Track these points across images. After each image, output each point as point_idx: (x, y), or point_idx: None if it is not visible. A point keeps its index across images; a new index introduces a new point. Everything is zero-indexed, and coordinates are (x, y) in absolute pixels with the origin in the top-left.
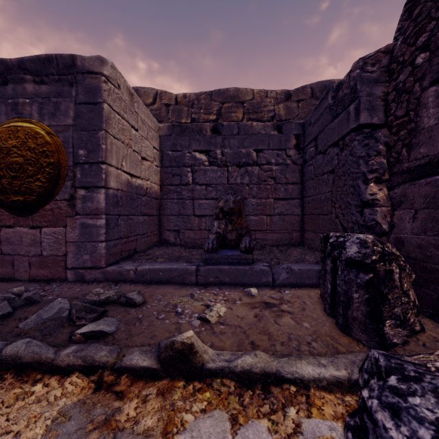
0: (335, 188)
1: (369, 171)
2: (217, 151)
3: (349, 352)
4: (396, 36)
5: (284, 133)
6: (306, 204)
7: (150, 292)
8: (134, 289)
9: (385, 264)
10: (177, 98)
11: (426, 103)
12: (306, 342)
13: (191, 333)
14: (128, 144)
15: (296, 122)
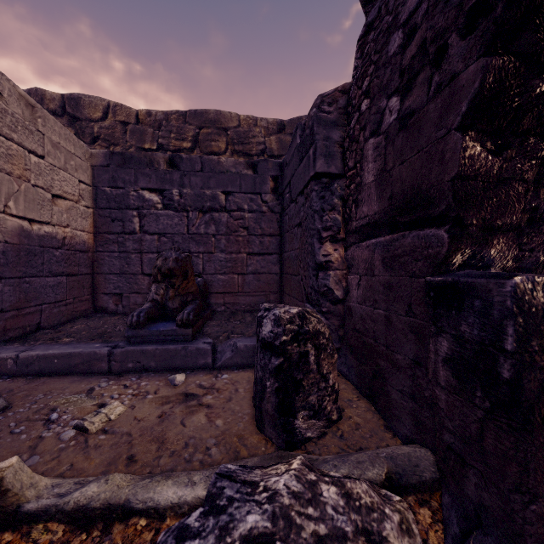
0: (301, 245)
1: (324, 228)
2: (173, 191)
3: (250, 457)
4: (354, 75)
5: (259, 173)
6: (283, 261)
7: (29, 390)
8: (5, 387)
9: (299, 345)
10: (138, 115)
11: (367, 156)
12: (204, 448)
13: (12, 460)
14: (22, 176)
15: (274, 161)
